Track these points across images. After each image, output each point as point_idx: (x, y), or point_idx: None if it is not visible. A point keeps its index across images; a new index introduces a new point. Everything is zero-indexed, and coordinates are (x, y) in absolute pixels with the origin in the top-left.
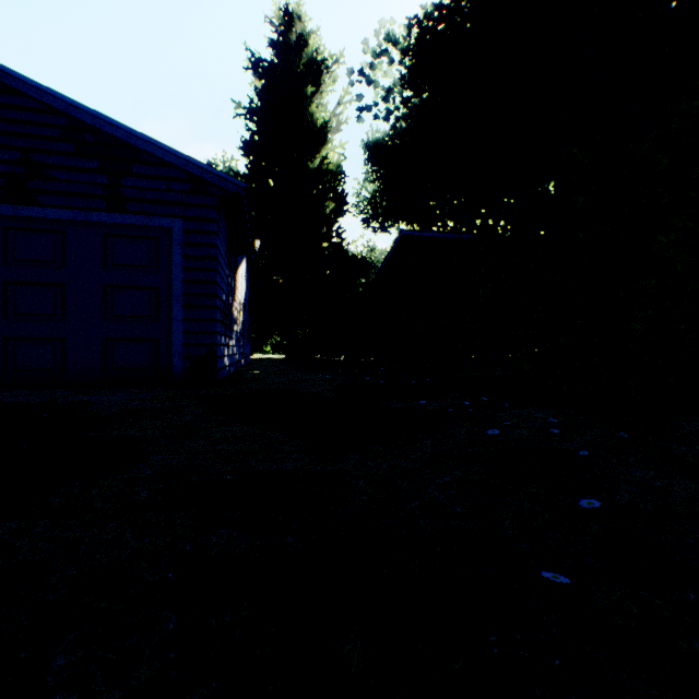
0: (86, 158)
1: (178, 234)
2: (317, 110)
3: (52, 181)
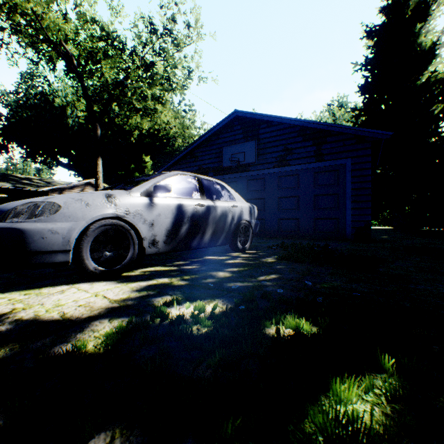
0: (307, 141)
1: (348, 166)
2: (424, 39)
3: (294, 155)
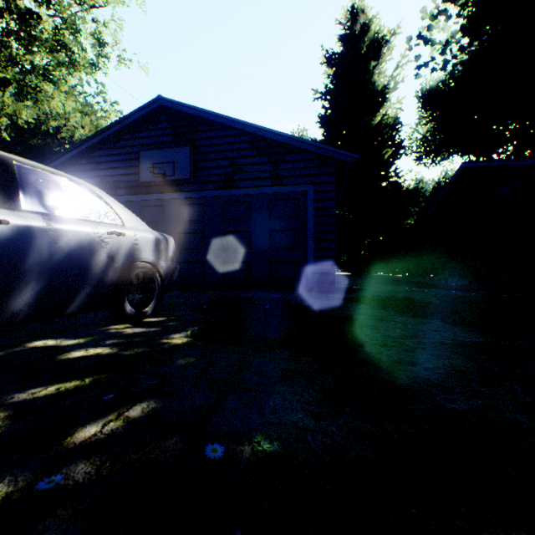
0: (261, 157)
1: (311, 194)
2: (378, 79)
3: (245, 173)
